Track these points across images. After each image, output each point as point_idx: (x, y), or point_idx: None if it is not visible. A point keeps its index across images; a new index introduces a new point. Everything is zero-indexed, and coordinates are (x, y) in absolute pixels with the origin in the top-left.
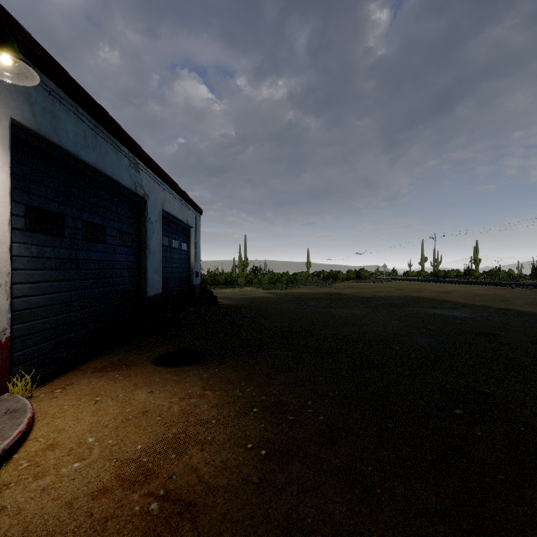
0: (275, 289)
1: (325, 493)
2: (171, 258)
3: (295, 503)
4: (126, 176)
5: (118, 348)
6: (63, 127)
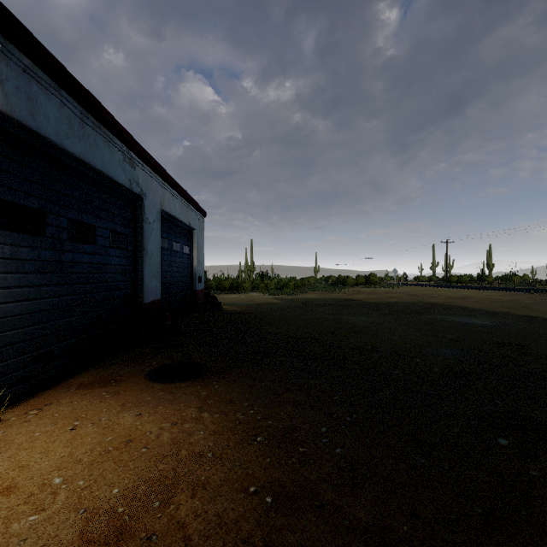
0: (282, 295)
1: None
2: (172, 262)
3: None
4: (119, 171)
5: (110, 360)
6: (42, 111)
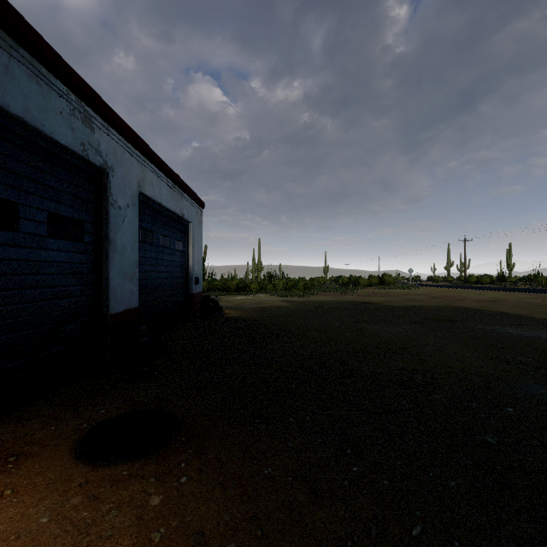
0: (291, 297)
1: None
2: (158, 260)
3: None
4: (62, 127)
5: (39, 405)
6: None
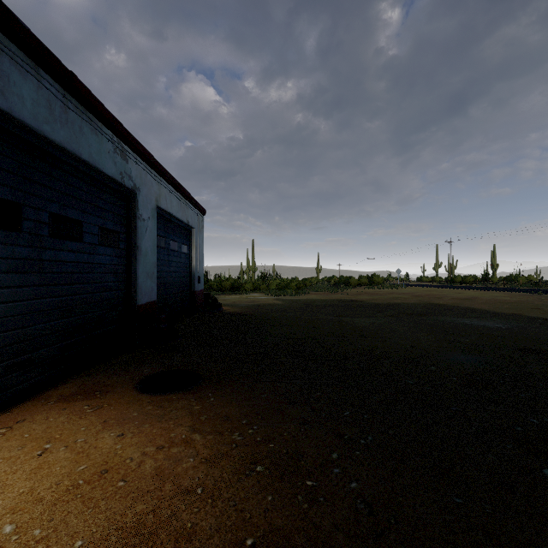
0: (284, 296)
1: None
2: (169, 262)
3: None
4: (109, 163)
5: (98, 367)
6: (16, 90)
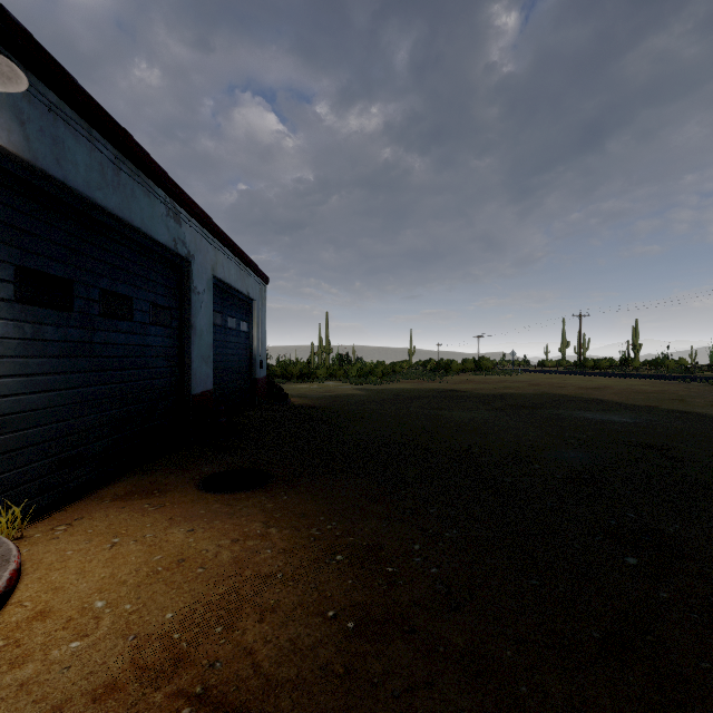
0: (367, 384)
1: (443, 693)
2: (226, 342)
3: (399, 709)
4: (162, 229)
5: (151, 466)
6: (70, 157)
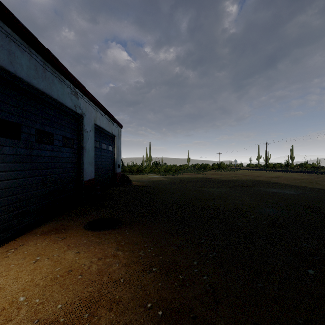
0: (168, 175)
1: None
2: (101, 156)
3: None
4: (68, 100)
5: (62, 216)
6: (18, 61)
